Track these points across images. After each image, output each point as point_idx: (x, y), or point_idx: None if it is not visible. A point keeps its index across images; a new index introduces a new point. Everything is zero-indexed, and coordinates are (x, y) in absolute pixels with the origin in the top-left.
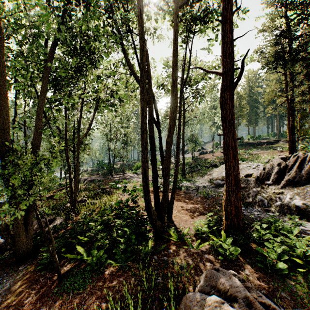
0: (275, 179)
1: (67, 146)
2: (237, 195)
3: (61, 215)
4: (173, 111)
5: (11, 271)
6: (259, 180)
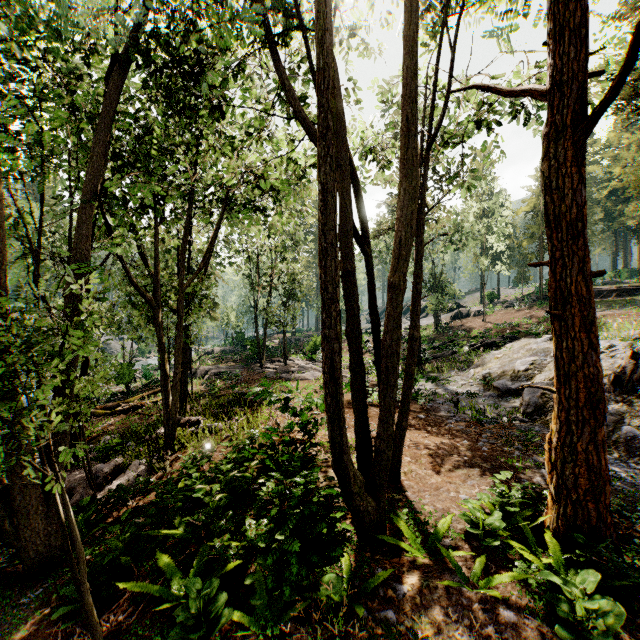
0: None
1: (158, 299)
2: (595, 436)
3: (144, 456)
4: (408, 199)
5: (5, 603)
6: (620, 383)
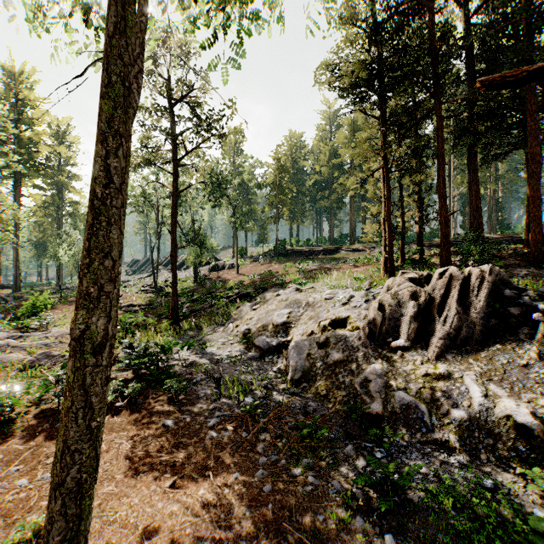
0: (415, 335)
1: None
2: None
3: None
4: None
5: None
6: (373, 336)
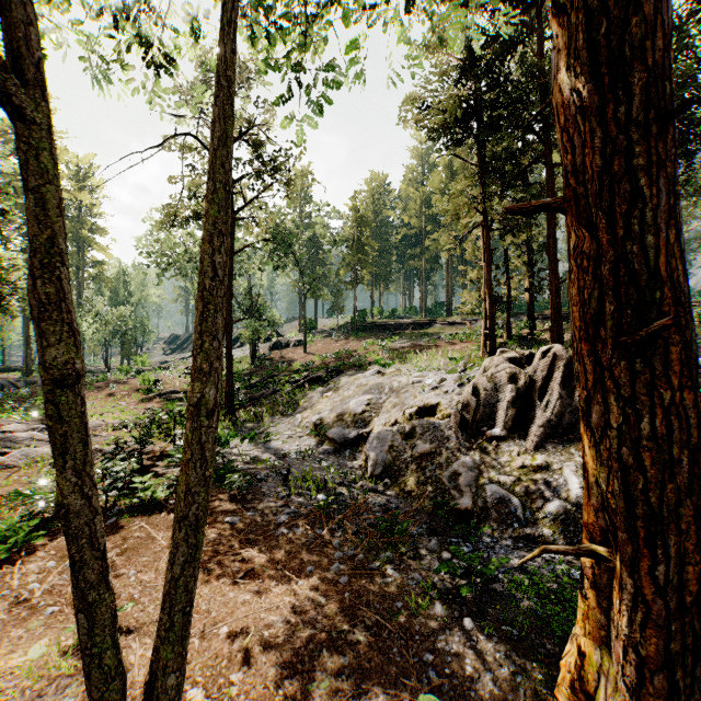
0: (513, 423)
1: None
2: None
3: None
4: None
5: None
6: (465, 425)
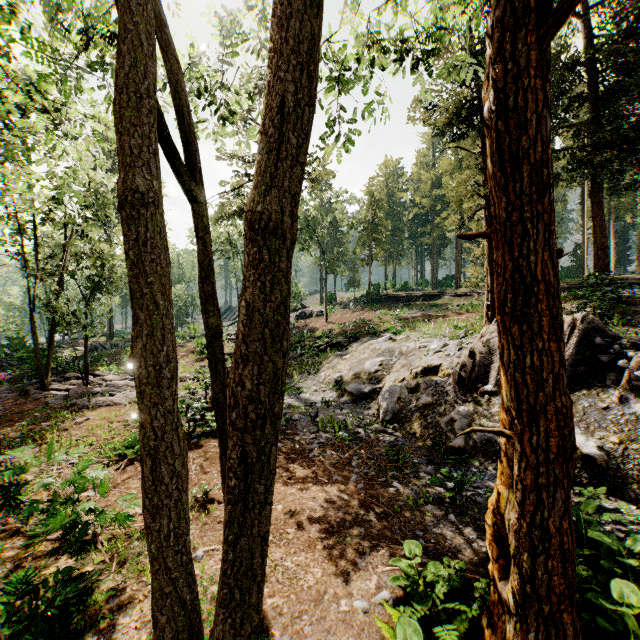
0: None
1: None
2: (568, 503)
3: None
4: None
5: None
6: (462, 382)
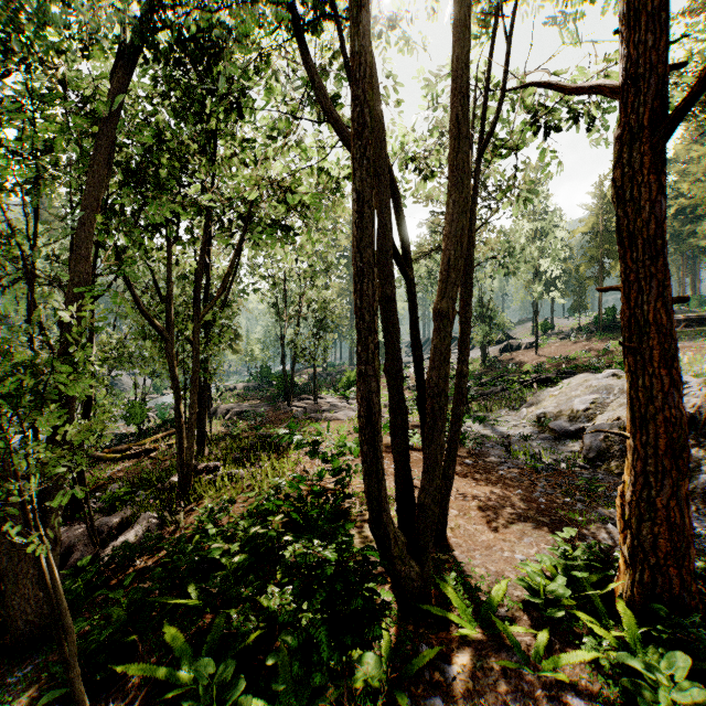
0: None
1: (171, 330)
2: (677, 489)
3: (155, 507)
4: (457, 212)
5: None
6: (694, 425)
